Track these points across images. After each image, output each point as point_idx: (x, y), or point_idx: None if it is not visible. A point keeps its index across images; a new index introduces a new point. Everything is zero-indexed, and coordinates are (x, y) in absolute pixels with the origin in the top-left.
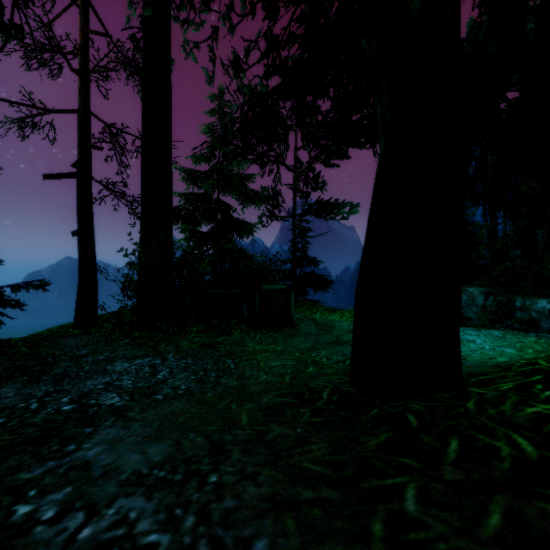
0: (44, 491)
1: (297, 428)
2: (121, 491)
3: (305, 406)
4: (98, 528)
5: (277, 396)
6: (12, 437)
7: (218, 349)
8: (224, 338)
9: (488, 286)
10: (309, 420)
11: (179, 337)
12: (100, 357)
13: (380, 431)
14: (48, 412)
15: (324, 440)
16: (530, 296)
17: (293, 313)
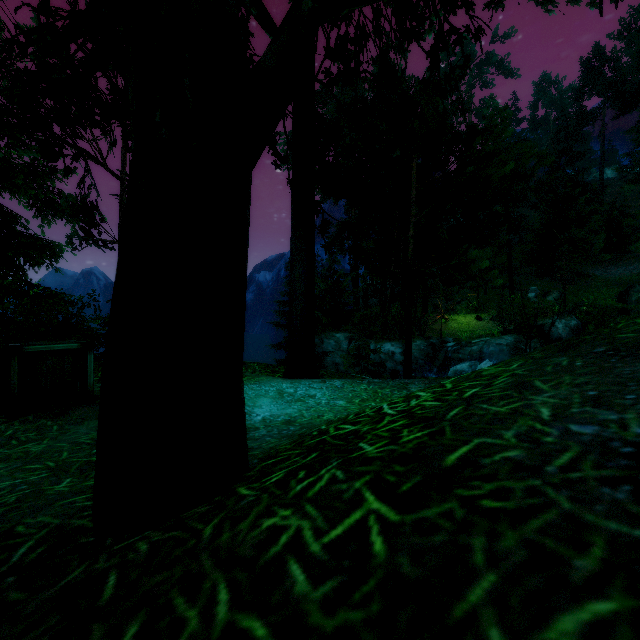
0: None
1: None
2: None
3: None
4: None
5: None
6: None
7: None
8: None
9: (351, 332)
10: None
11: None
12: None
13: (31, 638)
14: None
15: None
16: (380, 340)
17: (92, 383)
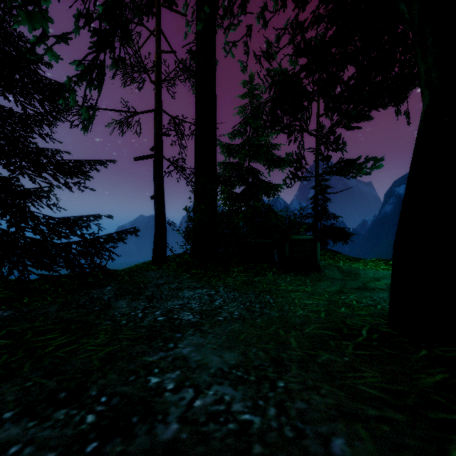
0: (163, 370)
1: (344, 357)
2: (213, 380)
3: (347, 340)
4: (205, 401)
5: (317, 328)
6: (133, 333)
7: (257, 286)
8: (260, 278)
9: None
10: (354, 352)
11: (224, 275)
12: (173, 286)
13: (434, 371)
14: (150, 320)
15: (374, 370)
16: None
17: (319, 260)
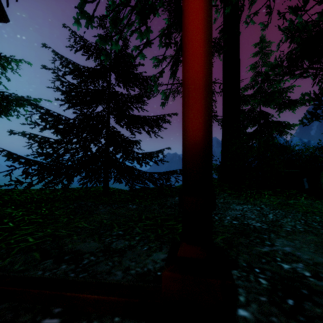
0: (284, 260)
1: None
2: None
3: None
4: None
5: None
6: (226, 229)
7: (296, 208)
8: (294, 201)
9: None
10: None
11: (257, 196)
12: (220, 200)
13: None
14: (228, 222)
15: None
16: None
17: None
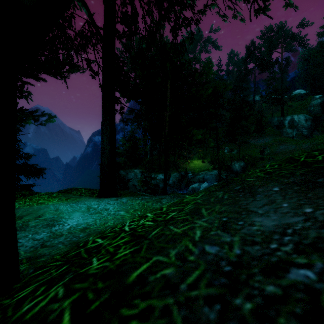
0: None
1: None
2: None
3: None
4: None
5: None
6: None
7: None
8: None
9: (143, 168)
10: None
11: None
12: None
13: None
14: None
15: None
16: (157, 172)
17: None
